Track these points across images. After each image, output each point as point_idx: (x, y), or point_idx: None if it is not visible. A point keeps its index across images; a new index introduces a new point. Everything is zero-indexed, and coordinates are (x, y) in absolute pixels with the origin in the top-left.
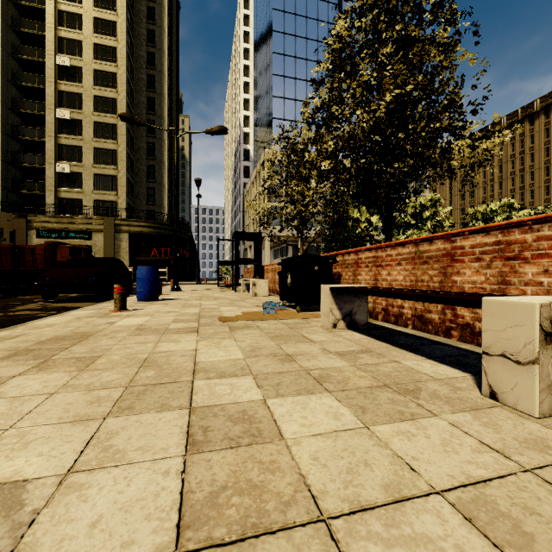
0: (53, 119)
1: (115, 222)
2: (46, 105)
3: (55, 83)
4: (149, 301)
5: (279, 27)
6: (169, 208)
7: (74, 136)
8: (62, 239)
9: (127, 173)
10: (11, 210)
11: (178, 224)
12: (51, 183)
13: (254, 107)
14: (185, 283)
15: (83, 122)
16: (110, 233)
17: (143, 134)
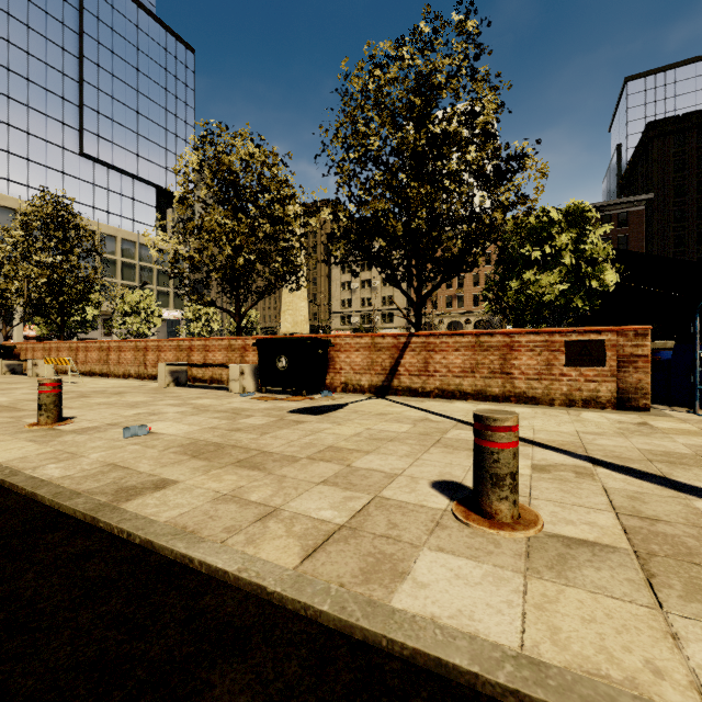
0: None
1: None
2: None
3: None
4: None
5: None
6: None
7: None
8: None
9: None
10: None
11: None
12: None
13: None
14: None
15: None
16: None
17: None
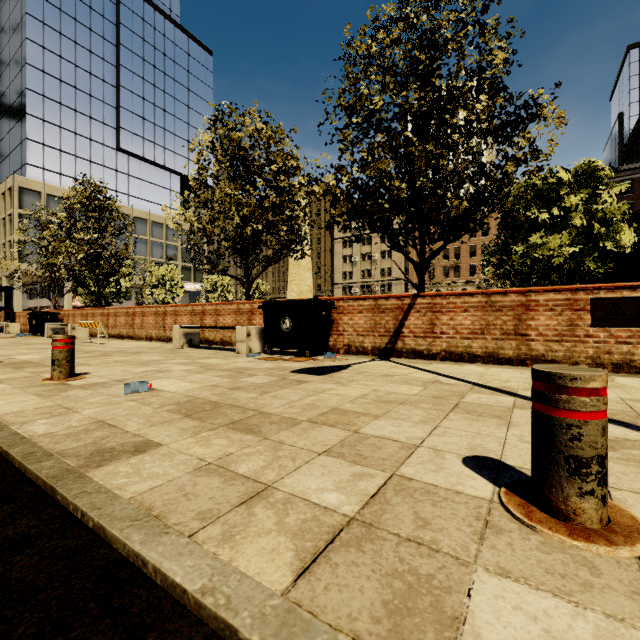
0: None
1: None
2: None
3: None
4: None
5: (36, 37)
6: None
7: None
8: None
9: None
10: None
11: None
12: None
13: None
14: None
15: None
16: None
17: None
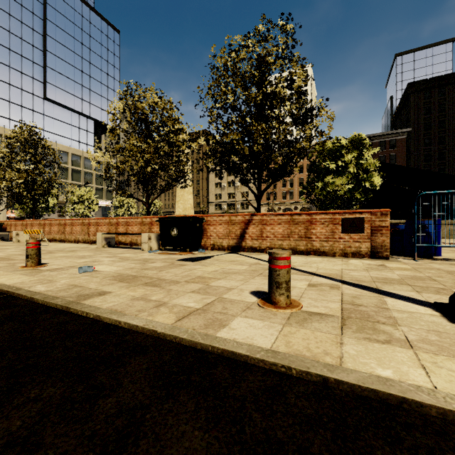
0: None
1: None
2: None
3: None
4: None
5: None
6: None
7: None
8: None
9: None
10: None
11: None
12: None
13: None
14: None
15: None
16: None
17: None
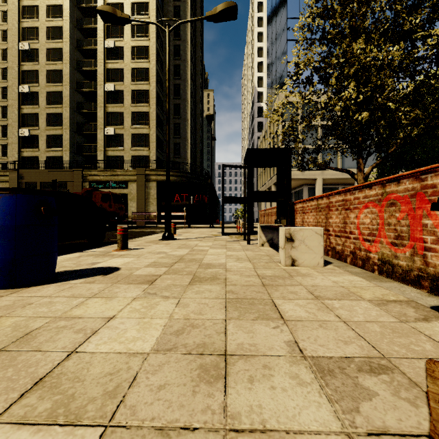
0: (102, 92)
1: (145, 172)
2: (98, 82)
3: (104, 63)
4: (8, 287)
5: None
6: (193, 161)
7: (117, 104)
8: (107, 189)
9: (156, 131)
10: (72, 167)
11: (198, 172)
12: (101, 144)
13: (268, 63)
14: (202, 226)
15: (123, 91)
16: (142, 182)
17: (171, 98)
